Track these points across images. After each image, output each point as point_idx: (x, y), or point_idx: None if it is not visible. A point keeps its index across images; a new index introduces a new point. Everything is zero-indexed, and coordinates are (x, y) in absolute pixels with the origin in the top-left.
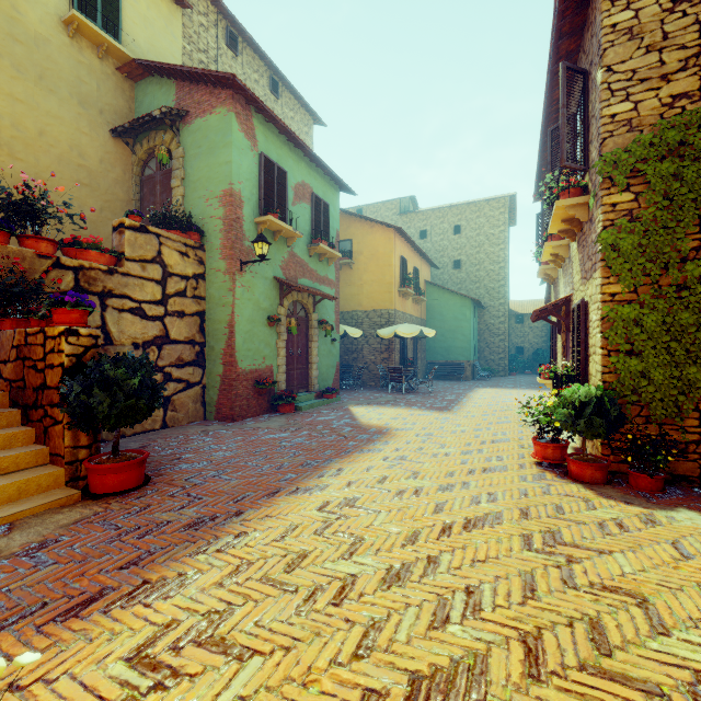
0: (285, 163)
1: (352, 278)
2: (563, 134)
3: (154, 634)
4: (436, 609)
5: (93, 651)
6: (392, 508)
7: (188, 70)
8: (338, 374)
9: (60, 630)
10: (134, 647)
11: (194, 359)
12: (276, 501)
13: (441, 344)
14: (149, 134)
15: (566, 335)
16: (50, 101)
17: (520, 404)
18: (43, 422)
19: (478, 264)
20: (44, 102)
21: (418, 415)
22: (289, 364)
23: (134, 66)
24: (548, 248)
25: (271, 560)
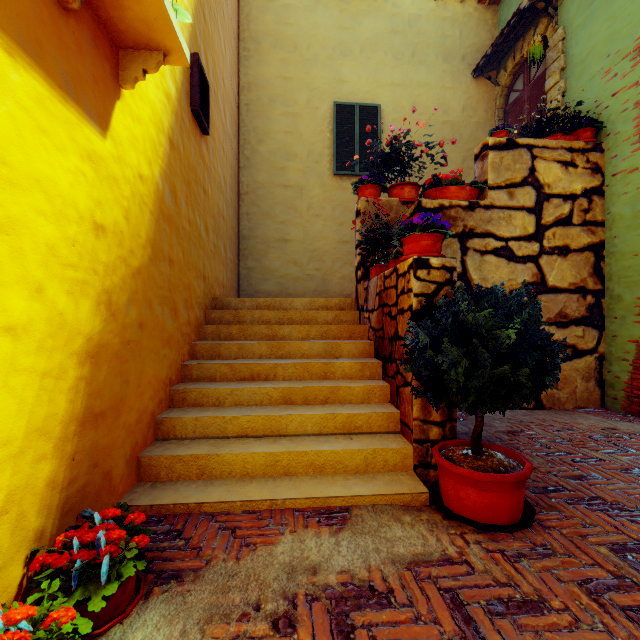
0: None
1: None
2: None
3: None
4: None
5: None
6: None
7: None
8: None
9: None
10: None
11: (583, 316)
12: None
13: None
14: (514, 48)
15: None
16: (420, 72)
17: None
18: (395, 379)
19: None
20: (415, 76)
21: None
22: None
23: None
24: None
25: None
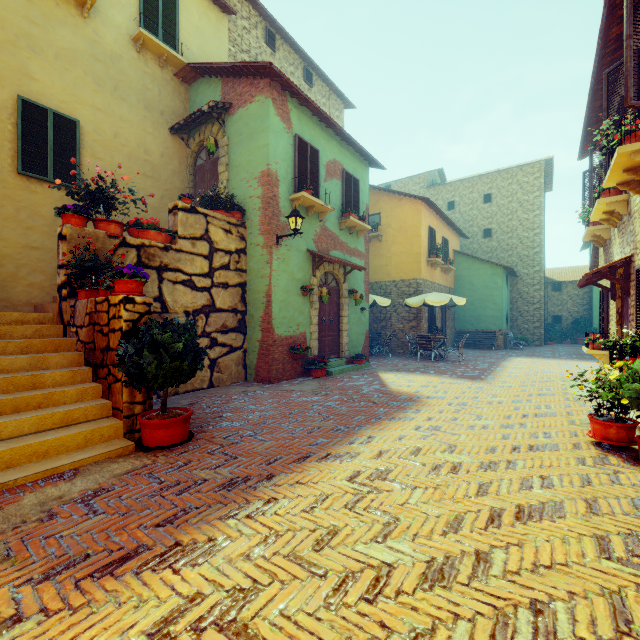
0: (317, 143)
1: (380, 250)
2: (629, 68)
3: (178, 608)
4: (494, 629)
5: (120, 618)
6: (428, 485)
7: (232, 65)
8: (368, 341)
9: (95, 588)
10: (157, 621)
11: (236, 326)
12: (306, 466)
13: (471, 313)
14: (200, 128)
15: (622, 301)
16: (123, 108)
17: (563, 375)
18: (107, 379)
19: (510, 232)
20: (118, 109)
21: (450, 384)
22: (321, 331)
23: (188, 70)
24: (601, 205)
25: (299, 533)
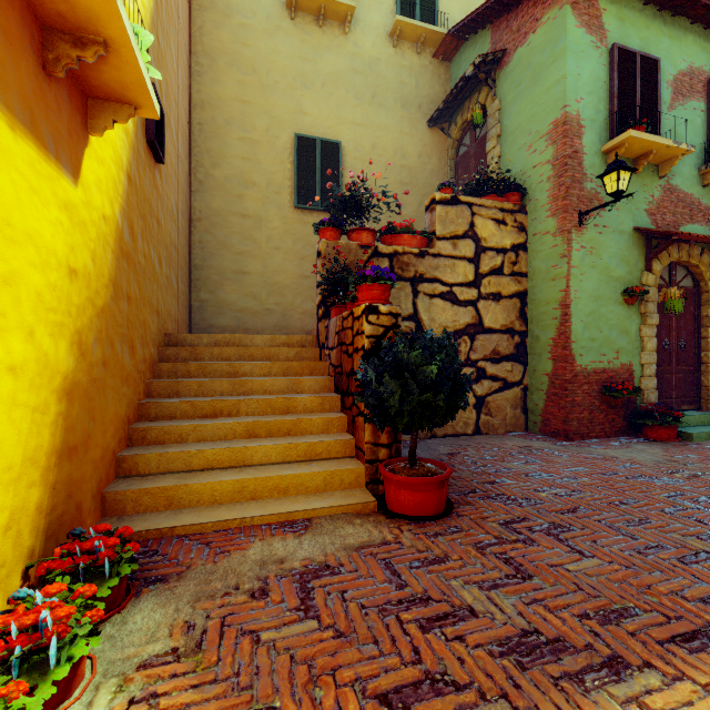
0: (654, 49)
1: None
2: None
3: None
4: None
5: None
6: None
7: None
8: None
9: None
10: None
11: (512, 353)
12: None
13: None
14: (462, 106)
15: None
16: (380, 115)
17: None
18: (351, 410)
19: None
20: (375, 118)
21: None
22: (661, 363)
23: (448, 41)
24: None
25: None
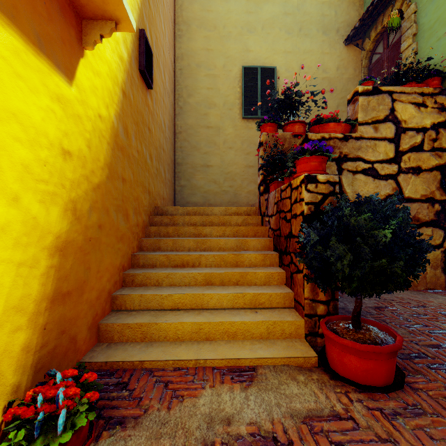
0: None
1: None
2: None
3: None
4: None
5: None
6: None
7: None
8: None
9: None
10: None
11: (432, 219)
12: None
13: None
14: (376, 21)
15: None
16: (305, 42)
17: None
18: (289, 267)
19: None
20: (302, 45)
21: None
22: None
23: None
24: None
25: None
